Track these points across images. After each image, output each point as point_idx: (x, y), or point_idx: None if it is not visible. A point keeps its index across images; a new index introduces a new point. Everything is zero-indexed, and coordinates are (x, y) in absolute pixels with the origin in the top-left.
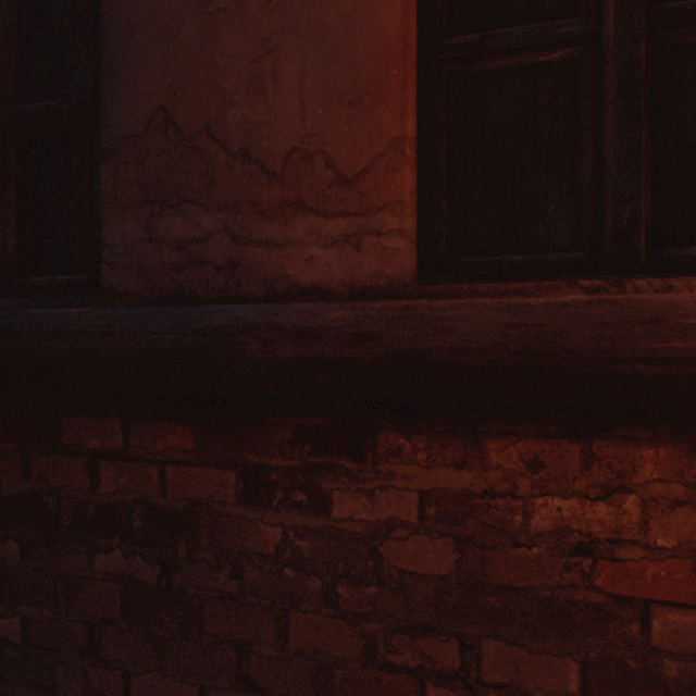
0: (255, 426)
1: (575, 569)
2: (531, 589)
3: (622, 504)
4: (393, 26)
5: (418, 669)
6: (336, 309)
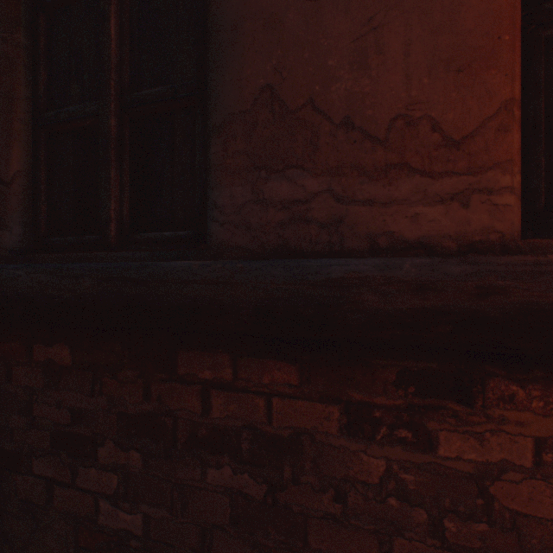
0: (357, 367)
1: None
2: None
3: None
4: None
5: None
6: (457, 264)
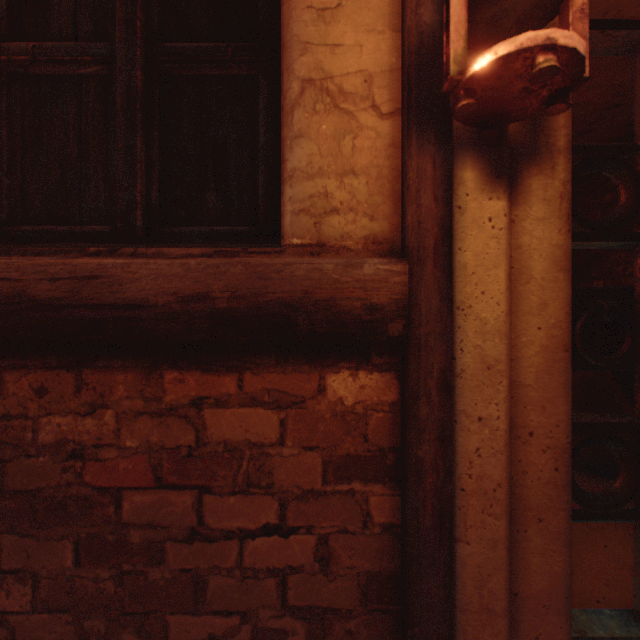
0: None
1: (72, 470)
2: (40, 491)
3: (105, 417)
4: None
5: None
6: None
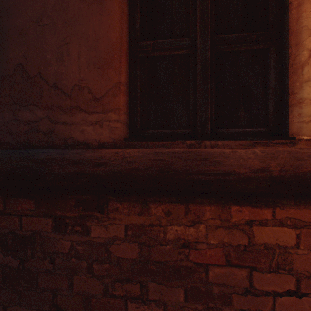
0: (60, 199)
1: (183, 253)
2: (167, 262)
3: (199, 227)
4: (115, 37)
5: (124, 296)
6: (89, 152)
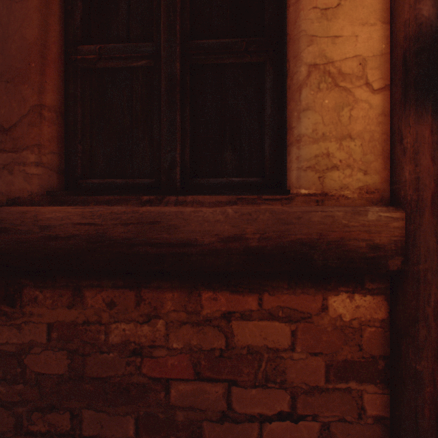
0: None
1: (133, 364)
2: (110, 378)
3: (157, 325)
4: (33, 36)
5: (47, 432)
6: None
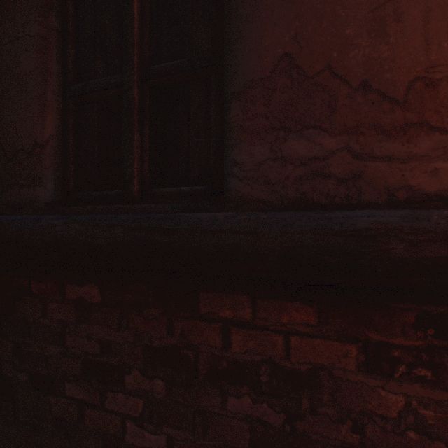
0: (375, 310)
1: None
2: None
3: None
4: None
5: None
6: None
